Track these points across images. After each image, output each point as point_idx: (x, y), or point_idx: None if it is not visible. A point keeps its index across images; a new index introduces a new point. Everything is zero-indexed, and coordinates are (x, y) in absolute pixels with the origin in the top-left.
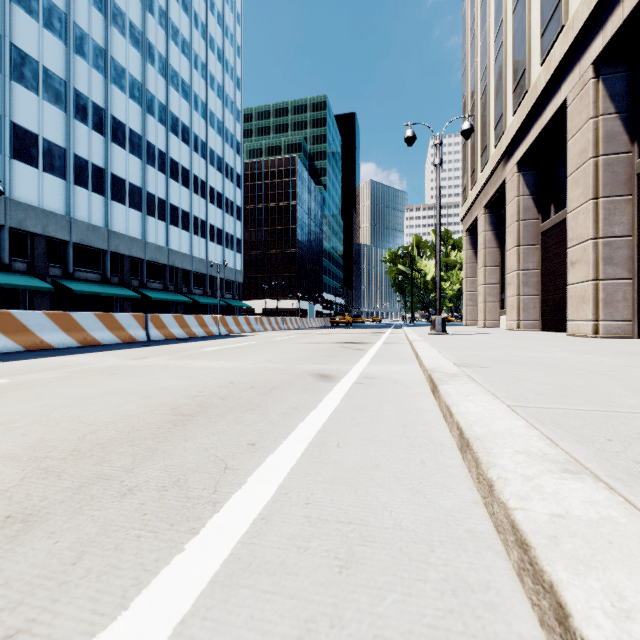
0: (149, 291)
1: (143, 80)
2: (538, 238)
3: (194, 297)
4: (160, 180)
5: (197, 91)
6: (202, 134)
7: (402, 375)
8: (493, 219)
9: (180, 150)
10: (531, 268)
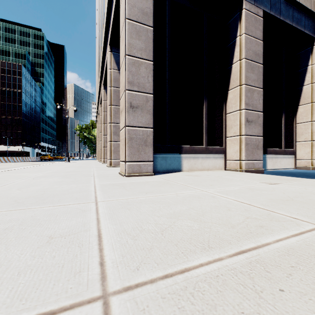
0: None
1: None
2: None
3: None
4: None
5: None
6: None
7: None
8: None
9: None
10: None
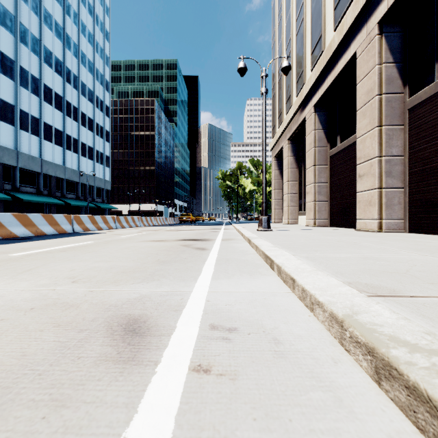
0: (22, 194)
1: (16, 13)
2: (328, 160)
3: (67, 200)
4: (33, 101)
5: (70, 34)
6: (74, 69)
7: (275, 312)
8: (294, 148)
9: (53, 79)
10: (323, 182)
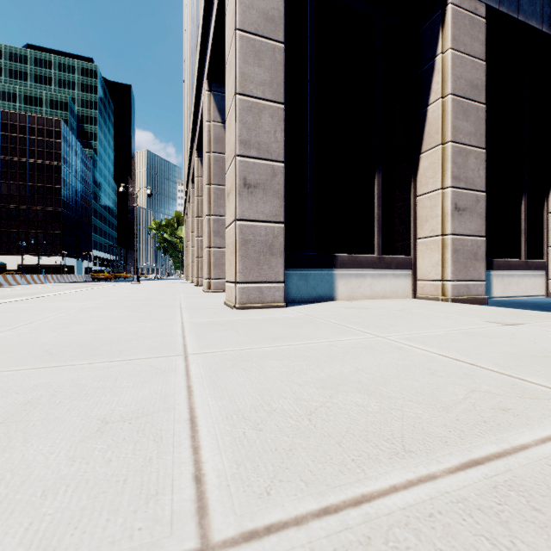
0: None
1: None
2: None
3: None
4: None
5: None
6: None
7: None
8: None
9: None
10: None
